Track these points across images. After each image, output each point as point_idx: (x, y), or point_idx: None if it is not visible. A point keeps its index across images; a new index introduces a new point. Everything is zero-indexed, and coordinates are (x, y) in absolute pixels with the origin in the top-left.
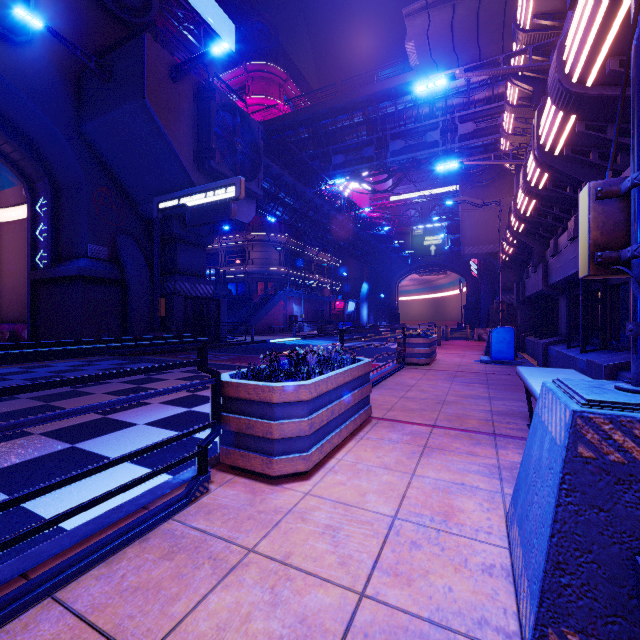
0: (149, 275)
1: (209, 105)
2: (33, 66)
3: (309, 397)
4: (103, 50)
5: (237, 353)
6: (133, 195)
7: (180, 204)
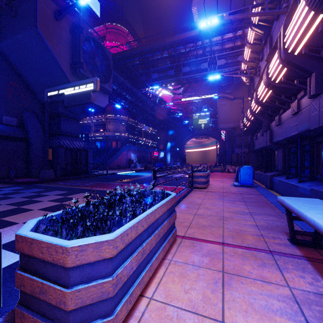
0: (43, 135)
1: (79, 36)
2: None
3: (113, 253)
4: None
5: (96, 181)
6: (33, 88)
7: (61, 93)
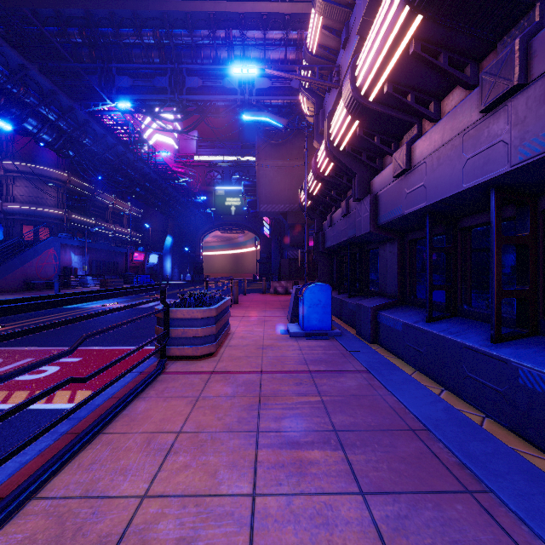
0: None
1: None
2: None
3: None
4: None
5: None
6: None
7: None
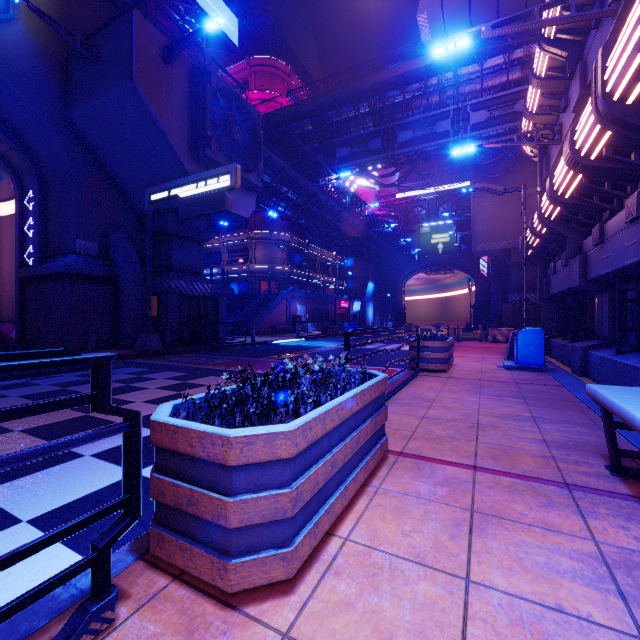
0: (142, 272)
1: (204, 89)
2: (15, 48)
3: (292, 452)
4: (92, 32)
5: (234, 356)
6: (125, 188)
7: (172, 195)
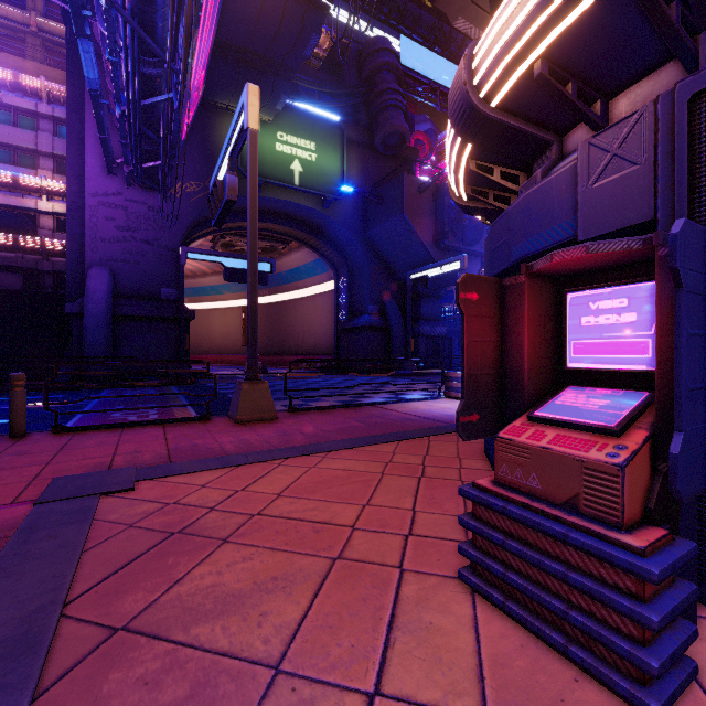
0: (403, 322)
1: (443, 201)
2: (344, 207)
3: None
4: (377, 181)
5: None
6: (393, 268)
7: (424, 275)
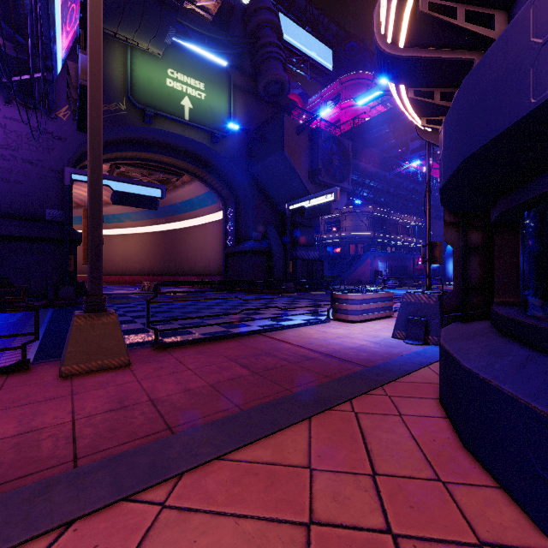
0: (282, 247)
1: (317, 142)
2: (231, 144)
3: (359, 298)
4: (260, 124)
5: None
6: (274, 201)
7: (301, 206)
